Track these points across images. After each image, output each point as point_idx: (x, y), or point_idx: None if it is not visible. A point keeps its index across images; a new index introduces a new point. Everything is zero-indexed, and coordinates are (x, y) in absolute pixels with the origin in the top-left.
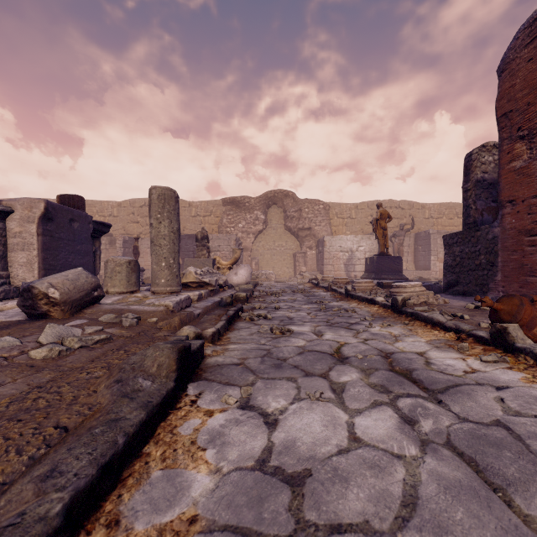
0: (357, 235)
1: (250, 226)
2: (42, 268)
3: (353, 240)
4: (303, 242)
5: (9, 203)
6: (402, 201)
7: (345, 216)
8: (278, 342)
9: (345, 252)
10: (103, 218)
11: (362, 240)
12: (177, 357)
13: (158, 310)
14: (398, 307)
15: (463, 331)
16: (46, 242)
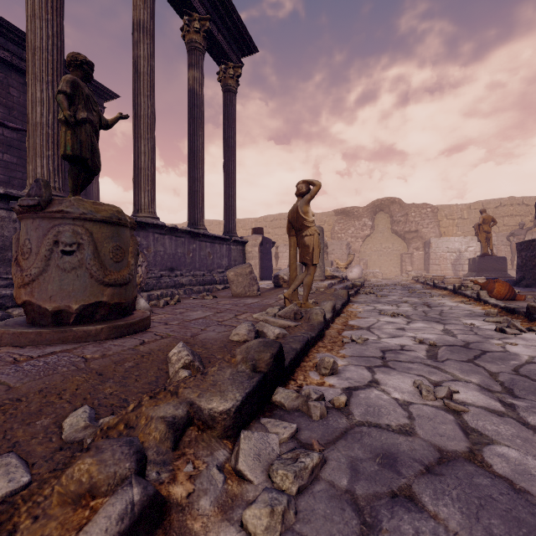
0: (469, 235)
1: (358, 232)
2: (260, 267)
3: (461, 241)
4: (409, 243)
5: (247, 238)
6: (526, 197)
7: (455, 217)
8: (379, 299)
9: (452, 252)
10: (245, 231)
11: (472, 241)
12: (347, 293)
13: (322, 287)
14: (455, 290)
15: (472, 297)
16: (261, 255)
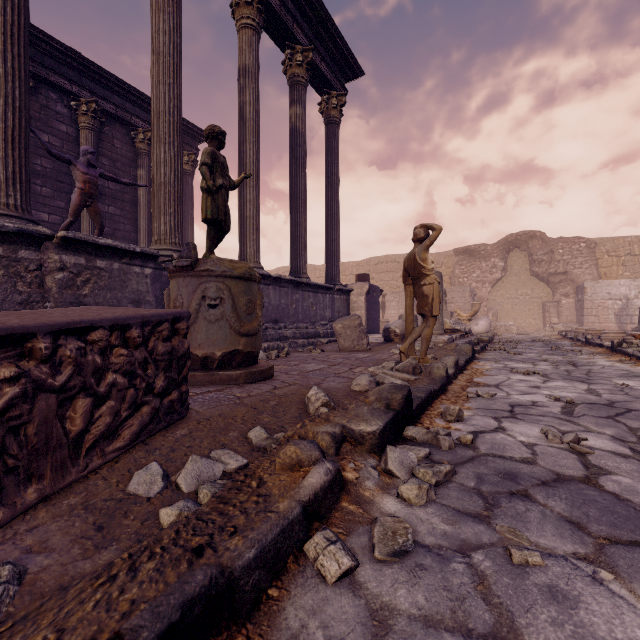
0: None
1: (486, 275)
2: (366, 319)
3: (630, 285)
4: (555, 288)
5: (351, 286)
6: None
7: (621, 253)
8: (511, 356)
9: (616, 299)
10: (345, 277)
11: None
12: (472, 348)
13: (440, 341)
14: (613, 347)
15: (634, 355)
16: (367, 305)
